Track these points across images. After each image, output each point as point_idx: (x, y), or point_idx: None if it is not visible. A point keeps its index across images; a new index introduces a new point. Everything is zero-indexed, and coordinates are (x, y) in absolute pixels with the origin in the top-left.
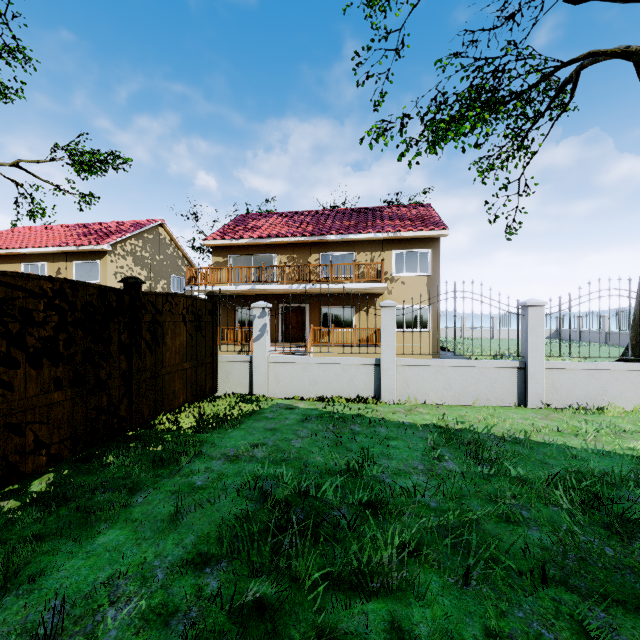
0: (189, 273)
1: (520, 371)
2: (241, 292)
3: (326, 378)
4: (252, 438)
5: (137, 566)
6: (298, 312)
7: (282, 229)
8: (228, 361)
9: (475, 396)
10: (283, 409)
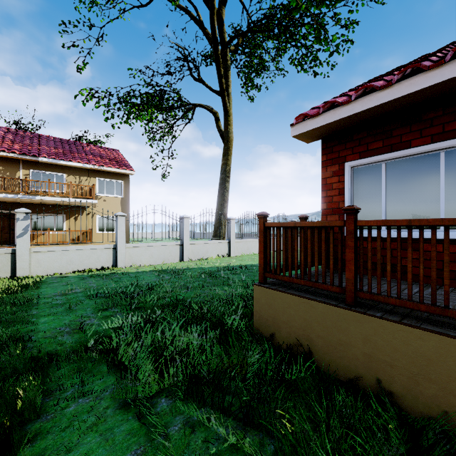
0: None
1: (181, 246)
2: None
3: (80, 259)
4: (61, 288)
5: (78, 317)
6: (4, 218)
7: None
8: None
9: (163, 259)
10: (59, 278)
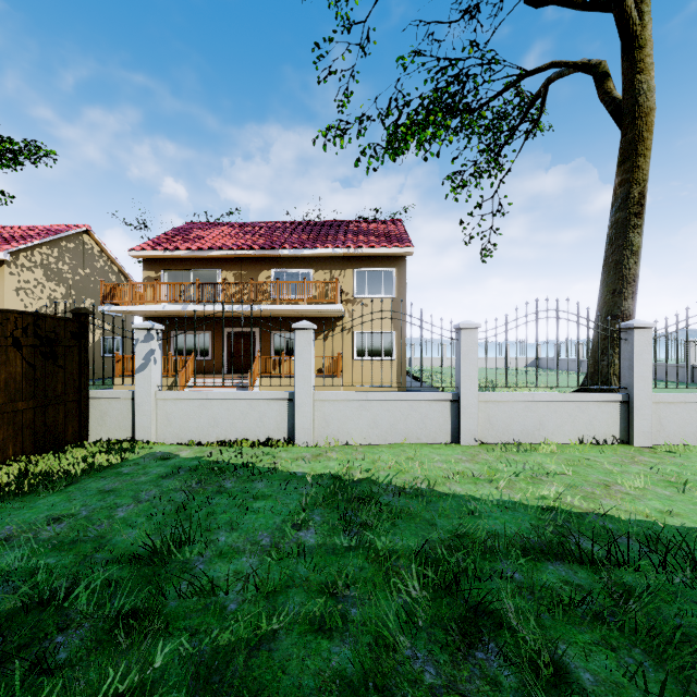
0: (104, 289)
1: (453, 404)
2: (174, 314)
3: (229, 417)
4: (64, 507)
5: None
6: (247, 338)
7: (228, 241)
8: (104, 398)
9: (404, 435)
10: (154, 460)
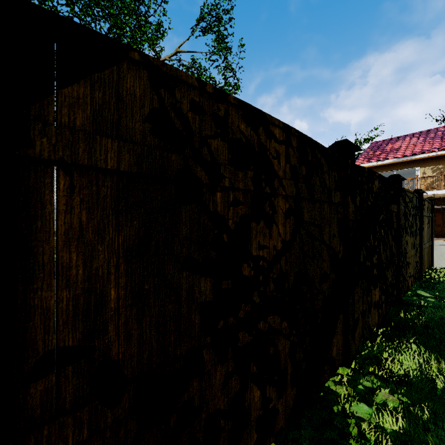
0: None
1: None
2: None
3: None
4: None
5: None
6: (443, 212)
7: (425, 146)
8: (443, 245)
9: None
10: None
